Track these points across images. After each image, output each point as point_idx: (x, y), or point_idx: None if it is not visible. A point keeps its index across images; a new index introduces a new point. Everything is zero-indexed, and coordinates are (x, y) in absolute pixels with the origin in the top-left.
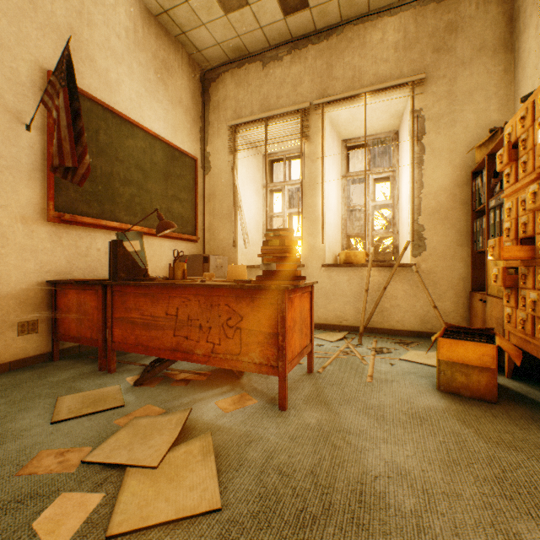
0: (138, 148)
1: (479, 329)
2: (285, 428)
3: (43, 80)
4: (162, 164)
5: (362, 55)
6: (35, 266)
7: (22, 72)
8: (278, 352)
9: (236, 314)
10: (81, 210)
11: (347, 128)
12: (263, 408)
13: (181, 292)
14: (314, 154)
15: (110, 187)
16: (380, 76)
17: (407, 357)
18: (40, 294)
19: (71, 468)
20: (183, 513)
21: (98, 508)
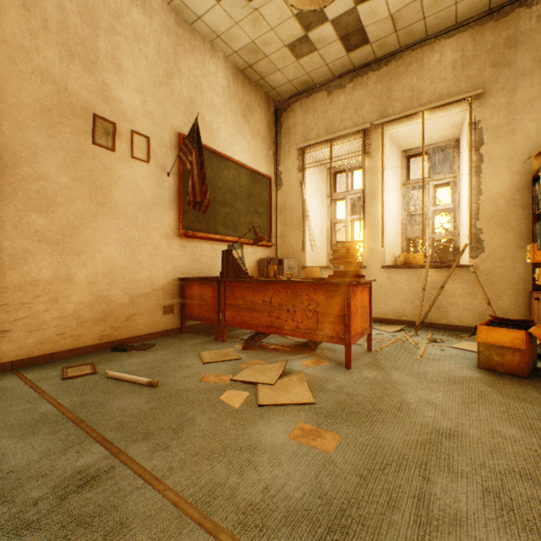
0: (230, 176)
1: (521, 321)
2: (350, 377)
3: (176, 140)
4: (246, 187)
5: (420, 76)
6: (172, 268)
7: (165, 138)
8: (345, 328)
9: (314, 301)
10: (196, 227)
11: (406, 141)
12: (334, 367)
13: (274, 286)
14: (374, 168)
15: (213, 209)
16: (437, 94)
17: (458, 346)
18: (175, 287)
19: (226, 382)
20: (294, 402)
21: (248, 396)
